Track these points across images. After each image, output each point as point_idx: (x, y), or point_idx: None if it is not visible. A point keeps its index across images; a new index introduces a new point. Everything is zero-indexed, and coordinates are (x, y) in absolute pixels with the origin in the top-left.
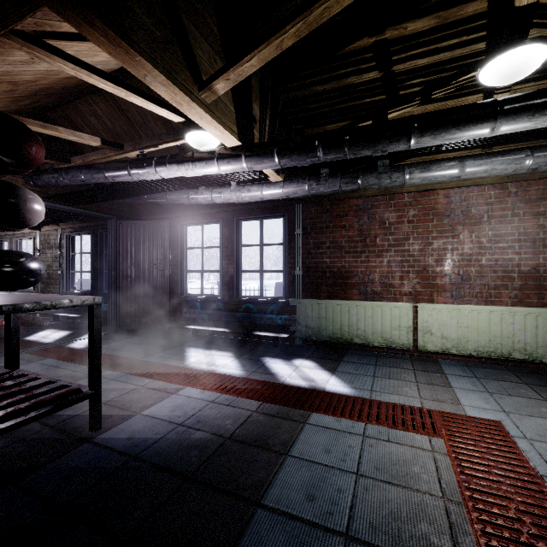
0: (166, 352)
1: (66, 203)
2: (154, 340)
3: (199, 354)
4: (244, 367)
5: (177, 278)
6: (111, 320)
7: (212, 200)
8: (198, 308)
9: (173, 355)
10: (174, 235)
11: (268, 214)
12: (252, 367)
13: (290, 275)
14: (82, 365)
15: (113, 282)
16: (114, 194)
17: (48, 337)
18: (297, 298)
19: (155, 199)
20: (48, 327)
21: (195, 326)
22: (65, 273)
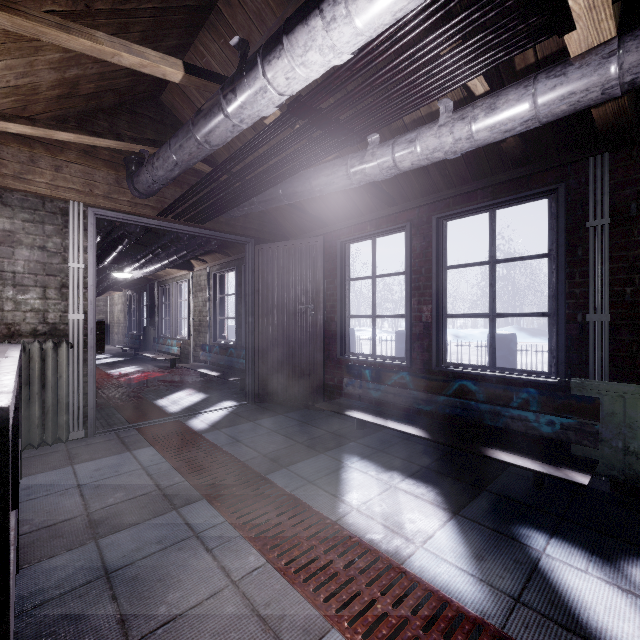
0: (309, 462)
1: (187, 222)
2: (298, 427)
3: (367, 480)
4: (481, 562)
5: (335, 327)
6: (248, 385)
7: (394, 164)
8: (367, 378)
9: (320, 476)
10: (331, 260)
11: (510, 194)
12: (504, 568)
13: (570, 324)
14: (177, 472)
15: (250, 332)
16: (232, 191)
17: (178, 402)
18: (592, 379)
19: (294, 192)
20: (189, 386)
21: (361, 414)
22: (212, 319)
